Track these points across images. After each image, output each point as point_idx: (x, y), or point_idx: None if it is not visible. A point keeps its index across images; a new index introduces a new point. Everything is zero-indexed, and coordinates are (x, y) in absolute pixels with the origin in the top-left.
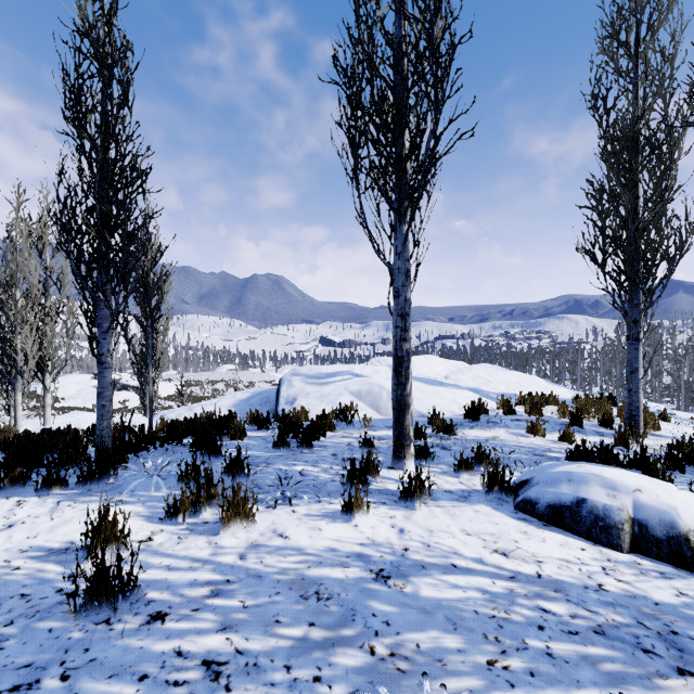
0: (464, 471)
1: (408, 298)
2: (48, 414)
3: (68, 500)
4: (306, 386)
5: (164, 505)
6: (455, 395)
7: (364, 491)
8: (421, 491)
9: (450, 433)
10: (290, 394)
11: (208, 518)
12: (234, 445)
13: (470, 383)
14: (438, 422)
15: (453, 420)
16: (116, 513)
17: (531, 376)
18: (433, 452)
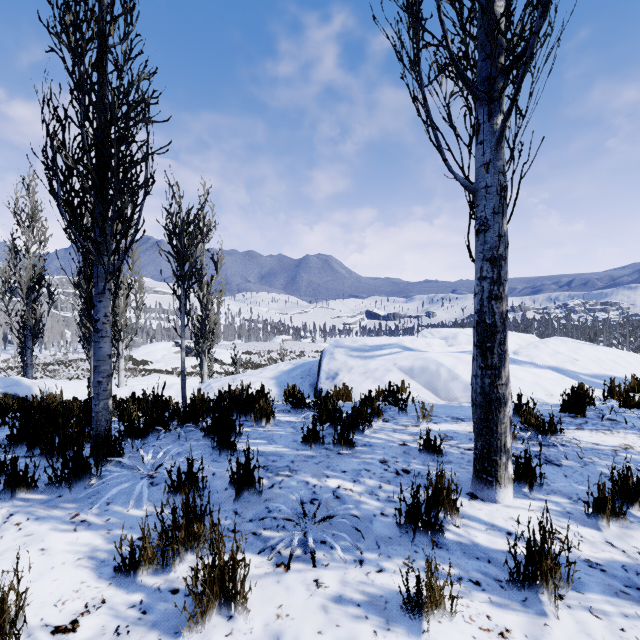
0: (606, 516)
1: (502, 233)
2: (121, 378)
3: (23, 513)
4: (349, 360)
5: (133, 538)
6: (536, 376)
7: (436, 545)
8: (550, 572)
9: (550, 435)
10: (331, 368)
11: (181, 580)
12: (258, 433)
13: (549, 360)
14: (530, 418)
15: (545, 412)
16: (20, 578)
17: (631, 354)
18: (540, 474)
